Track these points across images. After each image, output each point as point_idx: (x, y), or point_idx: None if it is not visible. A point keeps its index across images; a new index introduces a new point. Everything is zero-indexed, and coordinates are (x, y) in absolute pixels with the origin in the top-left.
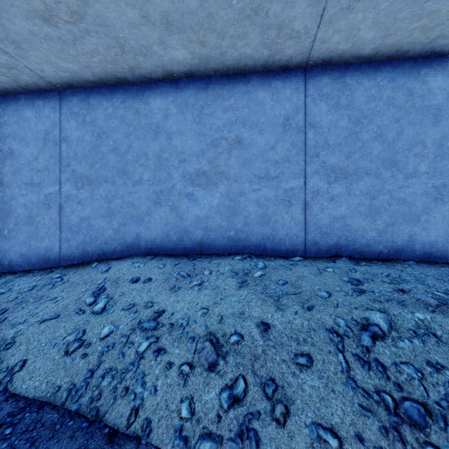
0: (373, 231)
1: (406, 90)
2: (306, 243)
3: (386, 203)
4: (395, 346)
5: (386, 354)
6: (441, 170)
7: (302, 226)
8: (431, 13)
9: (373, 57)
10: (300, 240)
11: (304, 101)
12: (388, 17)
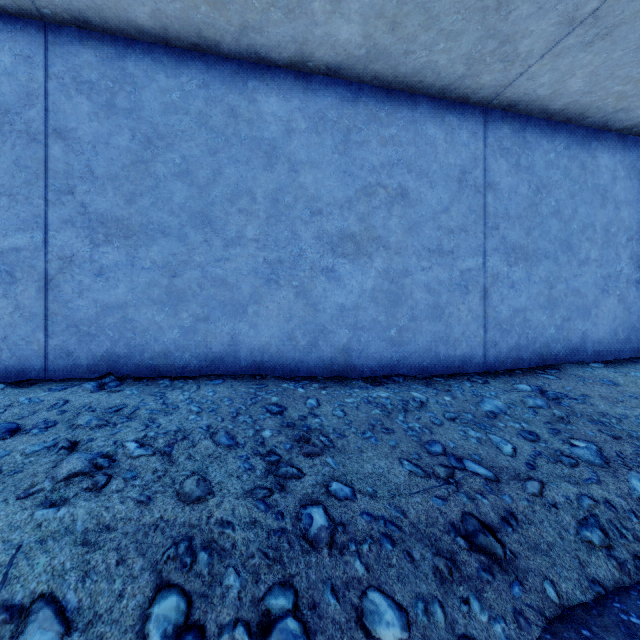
0: (175, 329)
1: (227, 107)
2: (47, 353)
3: (196, 285)
4: None
5: None
6: (276, 237)
7: (40, 321)
8: None
9: (168, 38)
10: (35, 348)
11: (43, 84)
12: None
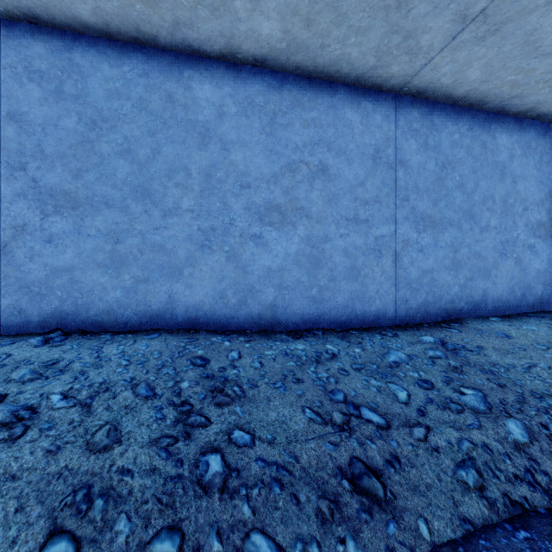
0: (117, 290)
1: (165, 94)
2: (2, 311)
3: (137, 250)
4: None
5: None
6: (210, 208)
7: None
8: None
9: (111, 32)
10: None
11: None
12: None
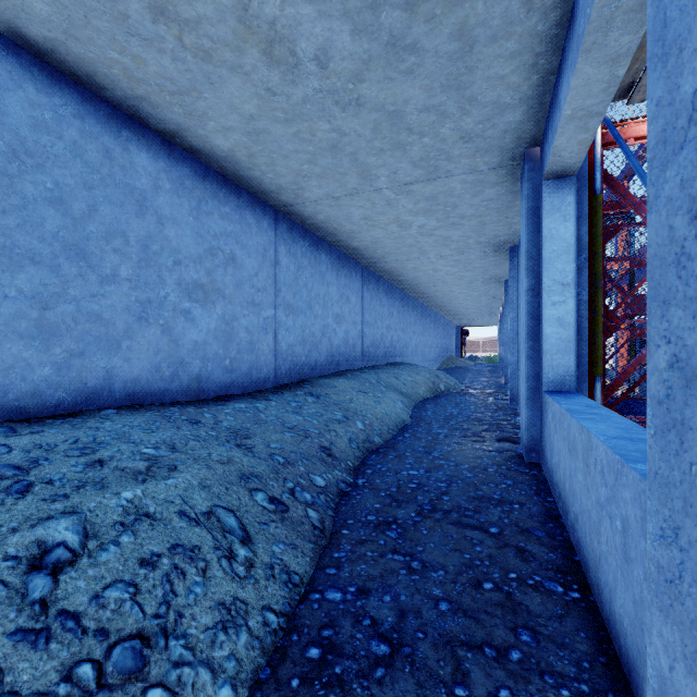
0: (47, 366)
1: (103, 147)
2: None
3: (71, 319)
4: (95, 566)
5: (81, 589)
6: (147, 280)
7: None
8: (137, 57)
9: (47, 55)
10: None
11: None
12: (76, 6)
